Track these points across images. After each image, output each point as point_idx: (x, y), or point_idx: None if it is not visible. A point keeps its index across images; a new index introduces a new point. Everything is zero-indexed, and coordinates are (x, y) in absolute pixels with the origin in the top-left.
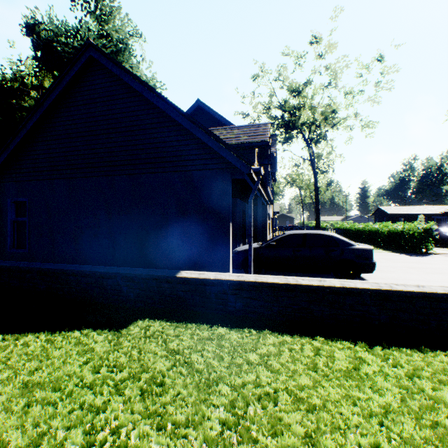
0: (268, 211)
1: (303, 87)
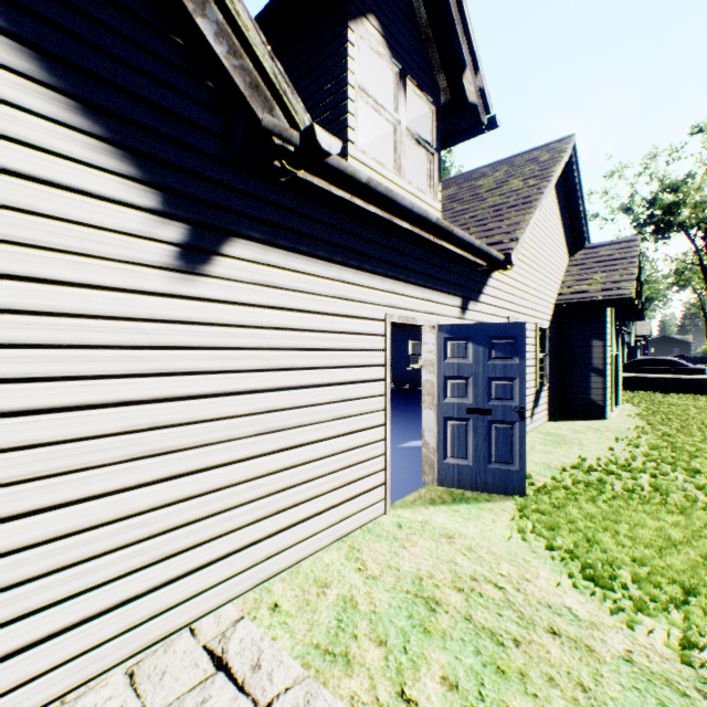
0: (625, 340)
1: (681, 182)
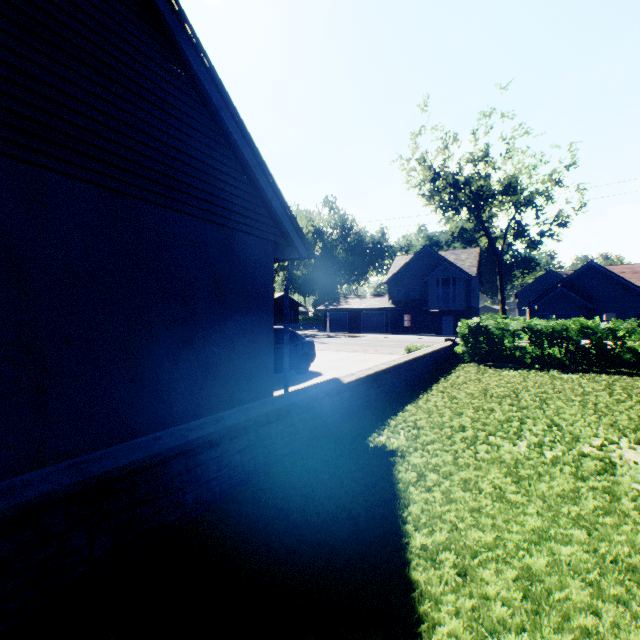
0: None
1: None
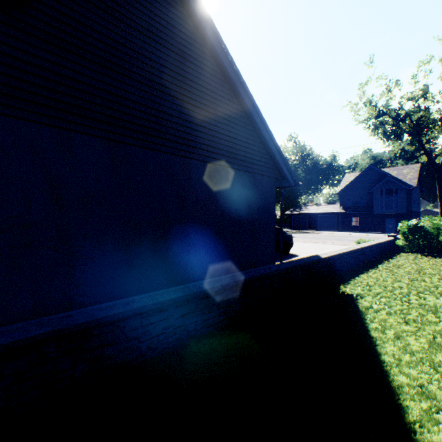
0: None
1: None
